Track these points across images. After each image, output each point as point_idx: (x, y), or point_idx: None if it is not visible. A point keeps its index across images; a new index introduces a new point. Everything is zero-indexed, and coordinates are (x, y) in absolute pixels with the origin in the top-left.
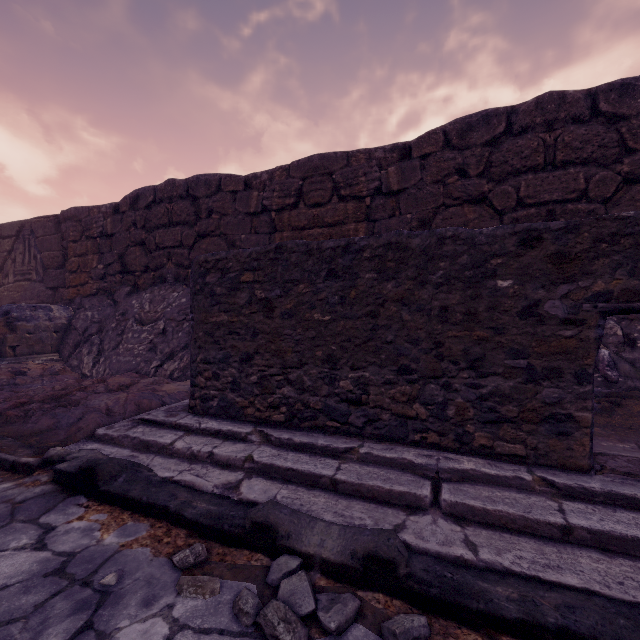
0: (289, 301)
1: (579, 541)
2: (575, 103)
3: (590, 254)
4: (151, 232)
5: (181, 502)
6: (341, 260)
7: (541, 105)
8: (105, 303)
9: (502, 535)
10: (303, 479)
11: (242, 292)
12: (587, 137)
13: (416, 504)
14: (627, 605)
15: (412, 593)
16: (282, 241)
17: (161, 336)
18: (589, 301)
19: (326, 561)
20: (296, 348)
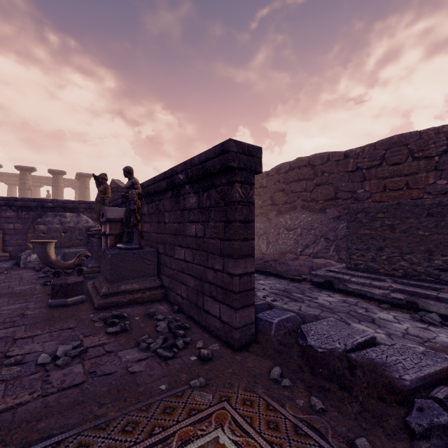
0: (404, 226)
1: None
2: None
3: None
4: (288, 184)
5: (370, 294)
6: (435, 209)
7: None
8: (263, 220)
9: None
10: (420, 295)
11: (377, 221)
12: None
13: None
14: None
15: None
16: (370, 186)
17: (299, 237)
18: None
19: (441, 314)
20: (408, 246)
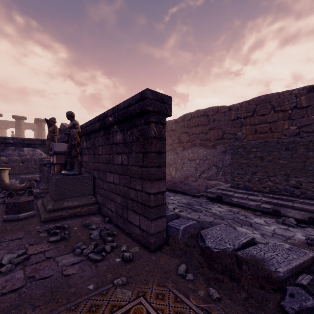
0: (270, 157)
1: None
2: None
3: None
4: (190, 128)
5: (248, 205)
6: (291, 145)
7: None
8: (173, 153)
9: None
10: (281, 205)
11: (252, 154)
12: None
13: None
14: None
15: None
16: (246, 130)
17: (198, 165)
18: None
19: (296, 218)
20: (273, 171)
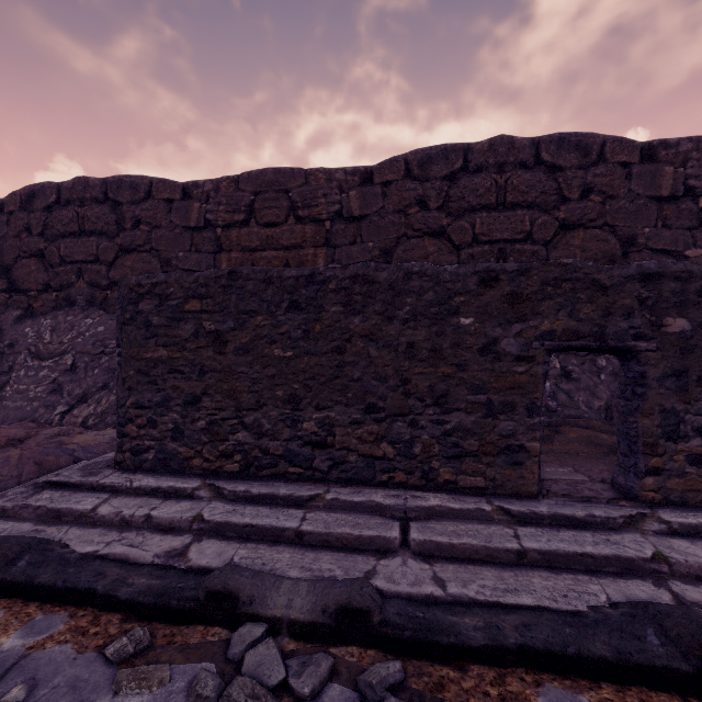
0: (245, 335)
1: (532, 563)
2: (522, 149)
3: (539, 296)
4: (53, 241)
5: (112, 581)
6: (305, 291)
7: (494, 147)
8: None
9: (467, 567)
10: (264, 535)
11: (186, 323)
12: (532, 183)
13: (386, 547)
14: (570, 615)
15: (386, 640)
16: (230, 262)
17: (69, 374)
18: (538, 339)
19: (295, 622)
20: (253, 388)
